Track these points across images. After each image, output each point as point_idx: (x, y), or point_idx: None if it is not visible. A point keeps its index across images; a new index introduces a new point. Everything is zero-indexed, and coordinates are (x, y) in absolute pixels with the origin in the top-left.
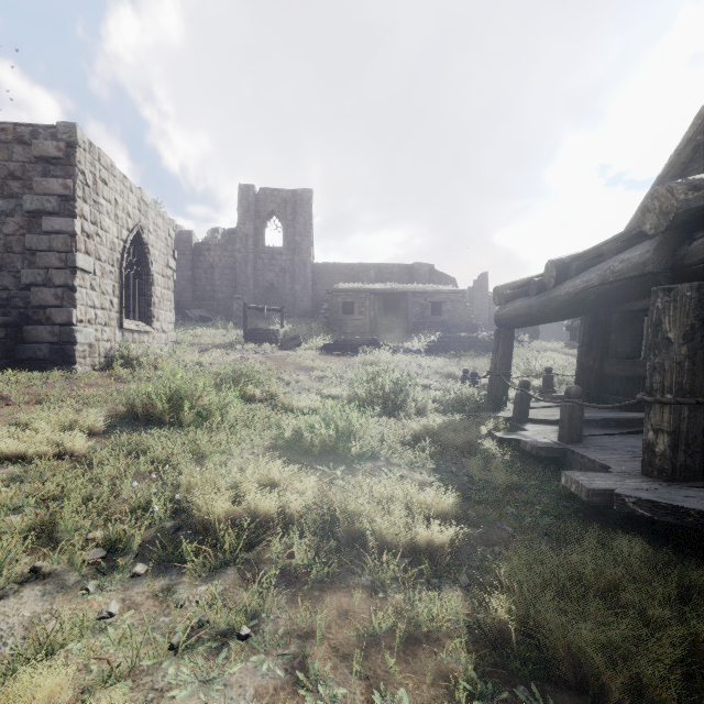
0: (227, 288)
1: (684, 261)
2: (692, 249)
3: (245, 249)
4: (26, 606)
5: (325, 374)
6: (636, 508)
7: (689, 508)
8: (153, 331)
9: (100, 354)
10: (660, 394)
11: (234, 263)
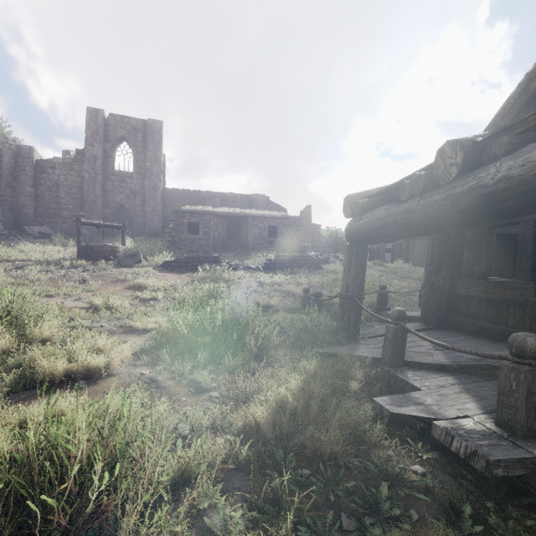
0: (73, 207)
1: None
2: None
3: (94, 169)
4: None
5: (154, 295)
6: None
7: None
8: None
9: None
10: None
11: (82, 183)
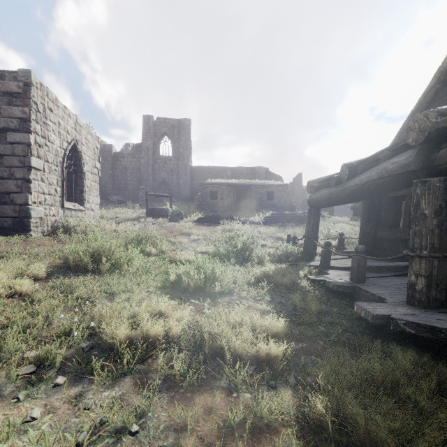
0: (135, 182)
1: (435, 163)
2: (440, 154)
3: (147, 156)
4: None
5: (198, 238)
6: (405, 328)
7: (441, 328)
8: (85, 209)
9: (48, 225)
10: (419, 251)
11: (140, 166)
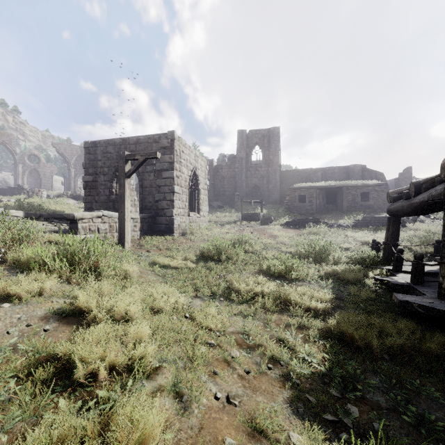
0: (231, 189)
1: None
2: None
3: (241, 166)
4: (198, 302)
5: (285, 240)
6: (418, 308)
7: (439, 309)
8: (200, 217)
9: (181, 228)
10: None
11: (235, 175)
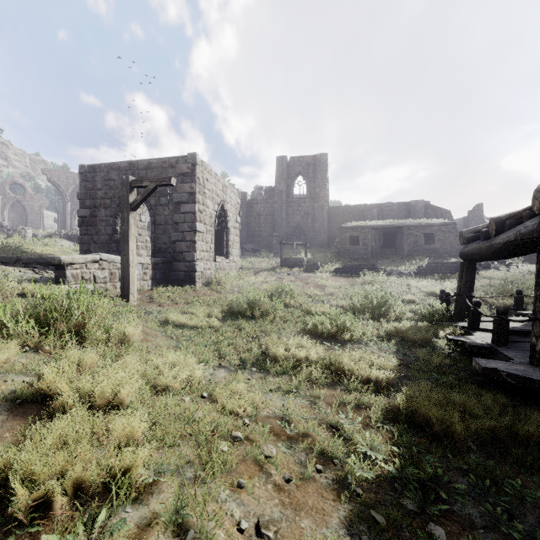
0: (268, 229)
1: None
2: None
3: (280, 201)
4: (222, 373)
5: (334, 290)
6: (507, 378)
7: (535, 379)
8: (229, 262)
9: (205, 277)
10: (539, 314)
11: (273, 211)
